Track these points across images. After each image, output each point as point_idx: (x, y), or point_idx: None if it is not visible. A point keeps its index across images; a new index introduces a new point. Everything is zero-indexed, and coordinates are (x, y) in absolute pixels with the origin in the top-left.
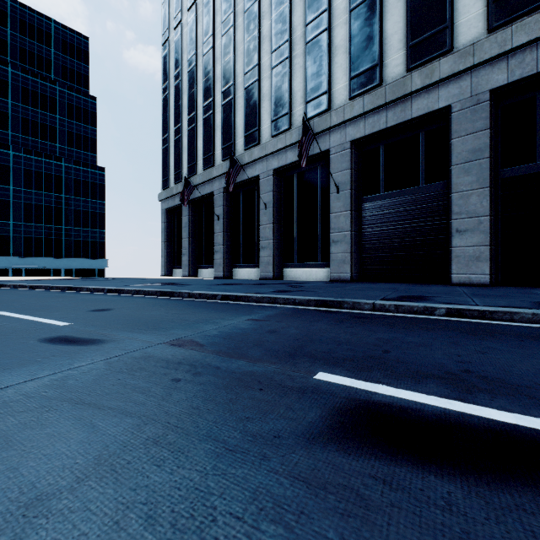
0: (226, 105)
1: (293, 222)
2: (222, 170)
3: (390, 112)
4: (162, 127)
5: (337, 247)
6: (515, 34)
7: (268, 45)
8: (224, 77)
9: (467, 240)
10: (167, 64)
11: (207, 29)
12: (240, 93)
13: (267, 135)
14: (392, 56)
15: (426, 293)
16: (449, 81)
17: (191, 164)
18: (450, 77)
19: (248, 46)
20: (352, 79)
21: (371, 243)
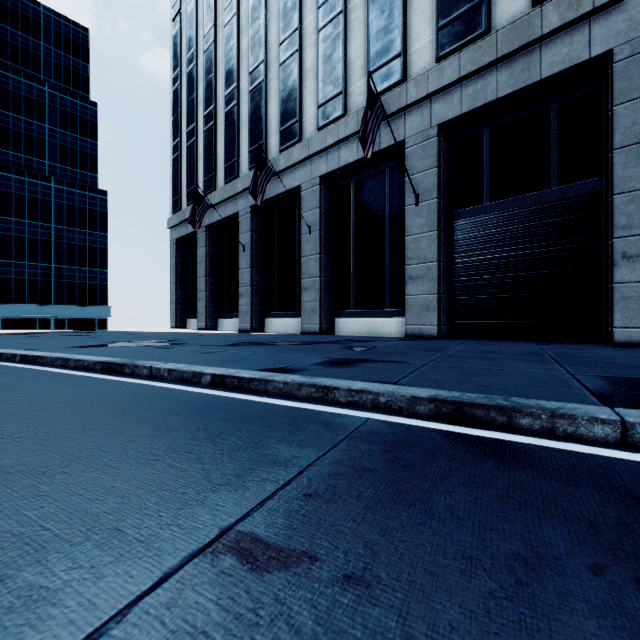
0: (255, 90)
1: (348, 251)
2: (249, 181)
3: (503, 74)
4: (172, 130)
5: (417, 286)
6: None
7: None
8: (251, 52)
9: None
10: (178, 45)
11: None
12: (274, 72)
13: (311, 127)
14: None
15: (633, 368)
16: (609, 11)
17: (208, 177)
18: (613, 2)
19: (285, 4)
20: (440, 30)
21: (469, 280)
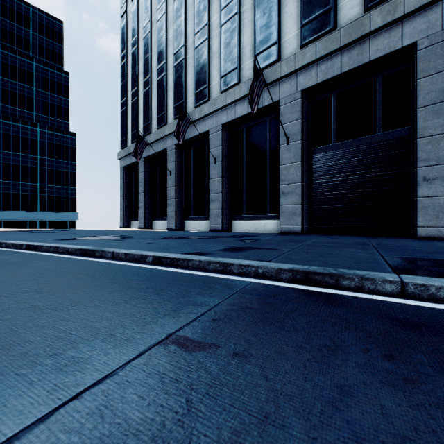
0: (178, 65)
1: (241, 175)
2: (174, 127)
3: (345, 57)
4: (121, 92)
5: (288, 199)
6: None
7: (217, 3)
8: (175, 39)
9: (436, 189)
10: (125, 34)
11: None
12: (191, 53)
13: (216, 91)
14: None
15: (423, 252)
16: (414, 16)
17: (146, 124)
18: (417, 10)
19: (198, 7)
20: (303, 26)
21: (322, 195)
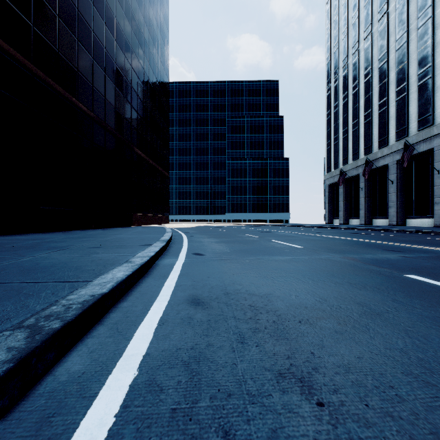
0: (366, 123)
1: (412, 190)
2: (363, 161)
3: None
4: (326, 137)
5: (438, 206)
6: None
7: (393, 87)
8: (365, 107)
9: None
10: (329, 100)
11: (354, 79)
12: (375, 115)
13: (392, 140)
14: None
15: None
16: None
17: (344, 158)
18: None
19: (380, 88)
20: None
21: None
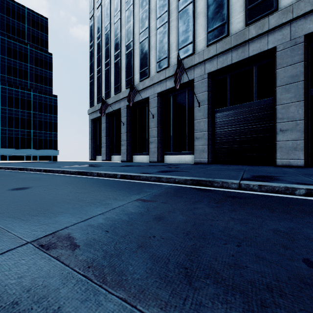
0: (128, 53)
1: (170, 126)
2: (126, 94)
3: (234, 53)
4: (89, 69)
5: (199, 142)
6: None
7: (154, 14)
8: (127, 36)
9: (287, 136)
10: (92, 30)
11: (116, 7)
12: (137, 46)
13: (153, 71)
14: (236, 16)
15: (268, 173)
16: (275, 30)
17: (107, 91)
18: (276, 27)
19: (142, 16)
20: (208, 33)
21: (221, 139)
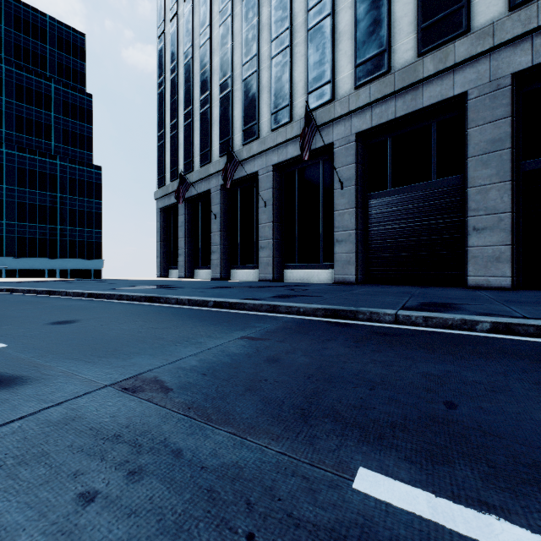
0: (223, 98)
1: (294, 220)
2: (219, 166)
3: (399, 101)
4: (158, 123)
5: (342, 247)
6: (540, 10)
7: (268, 33)
8: (221, 69)
9: (485, 238)
10: (163, 57)
11: (203, 20)
12: (238, 85)
13: (266, 129)
14: (402, 40)
15: (448, 298)
16: (465, 65)
17: (187, 161)
18: (467, 60)
19: (246, 36)
20: (357, 67)
21: (378, 242)
